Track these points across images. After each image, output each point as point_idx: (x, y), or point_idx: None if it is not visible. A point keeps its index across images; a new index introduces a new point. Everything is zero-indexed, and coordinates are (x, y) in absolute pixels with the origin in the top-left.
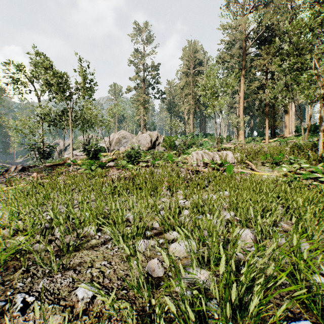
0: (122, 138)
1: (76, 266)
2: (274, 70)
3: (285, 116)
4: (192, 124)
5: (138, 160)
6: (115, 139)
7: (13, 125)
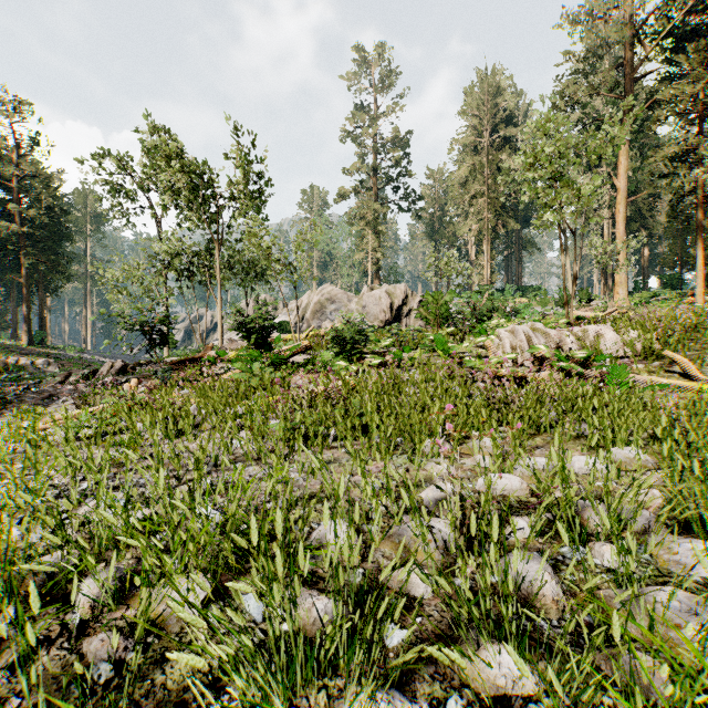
0: (328, 302)
1: None
2: None
3: None
4: (488, 265)
5: (361, 351)
6: (313, 304)
7: (111, 279)
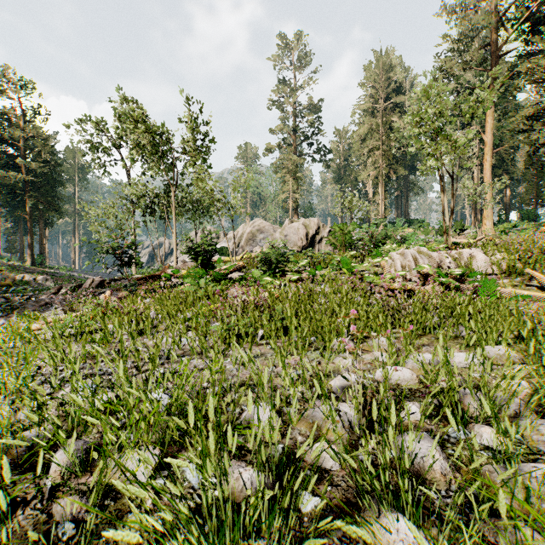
0: (258, 232)
1: None
2: None
3: None
4: (383, 203)
5: (283, 269)
6: (246, 234)
7: (93, 215)
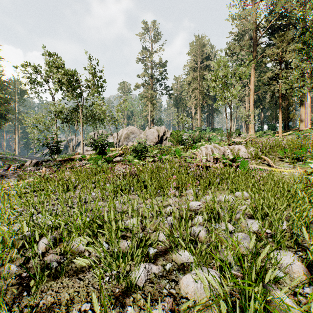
0: (131, 133)
1: (45, 311)
2: (288, 59)
3: (301, 108)
4: (199, 118)
5: (145, 155)
6: (124, 134)
7: (30, 122)
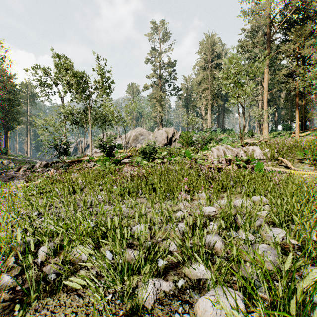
0: (139, 135)
1: None
2: (306, 54)
3: None
4: (210, 119)
5: (153, 157)
6: (132, 136)
7: (40, 124)
